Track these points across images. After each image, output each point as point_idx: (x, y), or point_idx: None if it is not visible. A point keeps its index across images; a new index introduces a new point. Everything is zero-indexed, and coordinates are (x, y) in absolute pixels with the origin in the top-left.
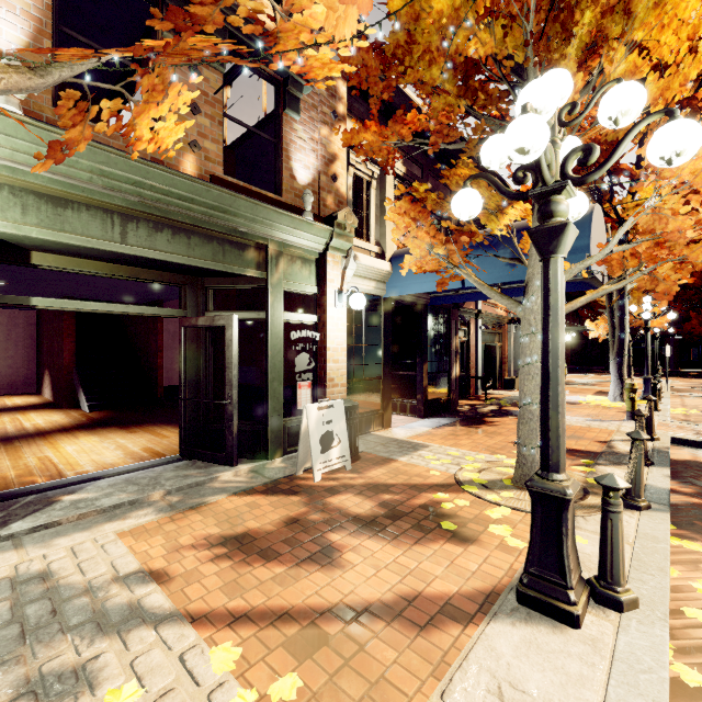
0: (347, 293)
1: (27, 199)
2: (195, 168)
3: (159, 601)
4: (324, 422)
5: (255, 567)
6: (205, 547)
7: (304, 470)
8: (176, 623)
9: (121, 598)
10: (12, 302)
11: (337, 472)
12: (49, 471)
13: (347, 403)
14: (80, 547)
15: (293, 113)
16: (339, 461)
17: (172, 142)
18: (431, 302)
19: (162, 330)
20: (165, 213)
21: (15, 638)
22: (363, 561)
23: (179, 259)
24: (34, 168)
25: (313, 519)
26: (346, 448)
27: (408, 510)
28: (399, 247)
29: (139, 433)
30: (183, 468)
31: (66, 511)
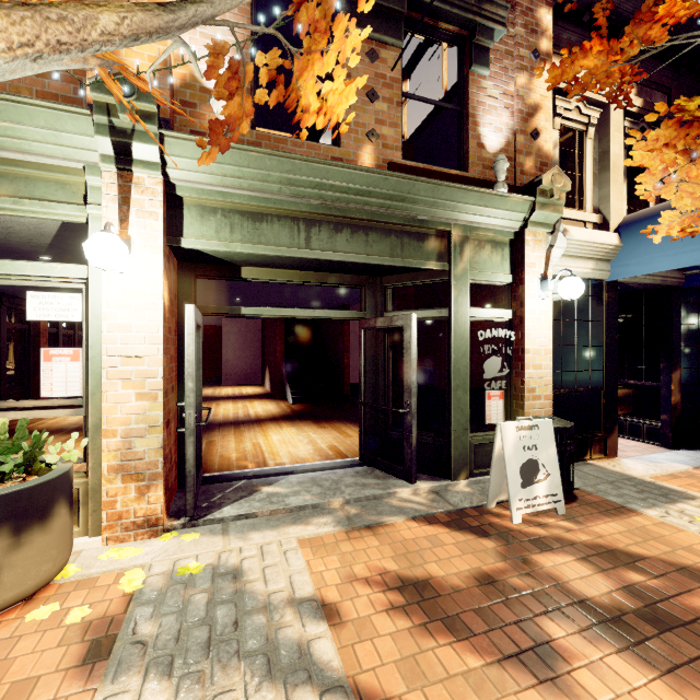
0: (553, 279)
1: (234, 218)
2: (373, 159)
3: (328, 653)
4: (524, 447)
5: (439, 641)
6: (380, 587)
7: (496, 501)
8: (342, 699)
9: (292, 631)
10: (229, 312)
11: (543, 514)
12: (258, 457)
13: (555, 422)
14: (267, 548)
15: (481, 68)
16: (547, 500)
17: (342, 112)
18: (686, 282)
19: (348, 332)
20: (343, 212)
21: (203, 645)
22: (612, 697)
23: (357, 258)
24: (200, 160)
25: (515, 584)
26: (556, 484)
27: (684, 615)
28: (630, 211)
29: (327, 429)
30: (362, 475)
31: (262, 504)
